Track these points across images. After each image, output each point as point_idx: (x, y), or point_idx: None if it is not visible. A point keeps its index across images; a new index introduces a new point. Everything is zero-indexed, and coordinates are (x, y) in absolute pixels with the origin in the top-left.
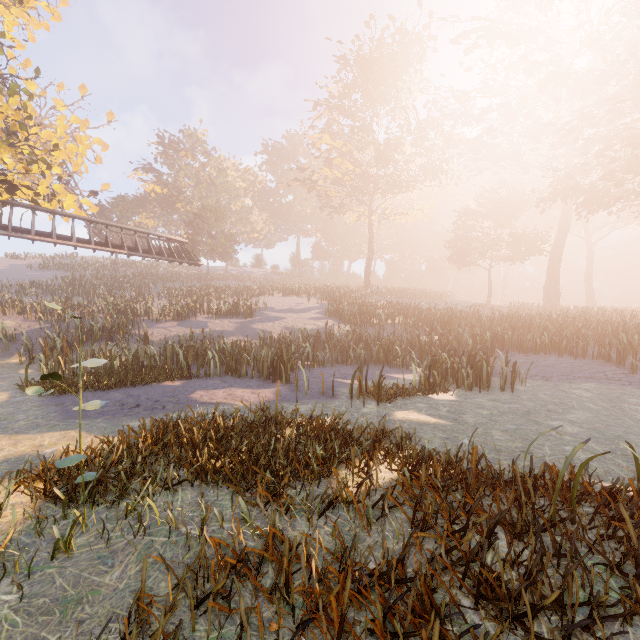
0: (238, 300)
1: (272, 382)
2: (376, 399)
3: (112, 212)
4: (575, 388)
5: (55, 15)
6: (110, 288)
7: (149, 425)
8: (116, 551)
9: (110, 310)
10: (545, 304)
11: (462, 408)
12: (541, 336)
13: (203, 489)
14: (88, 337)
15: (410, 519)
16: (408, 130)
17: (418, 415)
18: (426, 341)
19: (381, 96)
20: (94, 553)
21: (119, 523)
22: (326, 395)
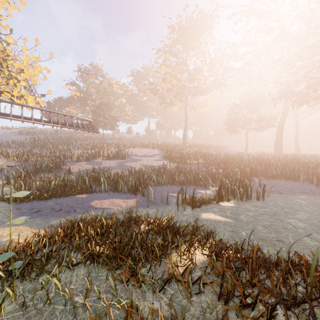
0: (118, 150)
1: (135, 195)
2: (191, 205)
3: (55, 105)
4: (296, 198)
5: (23, 3)
6: (53, 144)
7: (65, 222)
8: (30, 317)
9: (52, 156)
10: (275, 152)
11: (238, 211)
12: (276, 170)
13: (91, 267)
14: (39, 170)
15: (218, 293)
16: (205, 63)
17: (214, 216)
18: (215, 172)
19: (191, 46)
20: (16, 319)
21: (36, 293)
22: (163, 203)
